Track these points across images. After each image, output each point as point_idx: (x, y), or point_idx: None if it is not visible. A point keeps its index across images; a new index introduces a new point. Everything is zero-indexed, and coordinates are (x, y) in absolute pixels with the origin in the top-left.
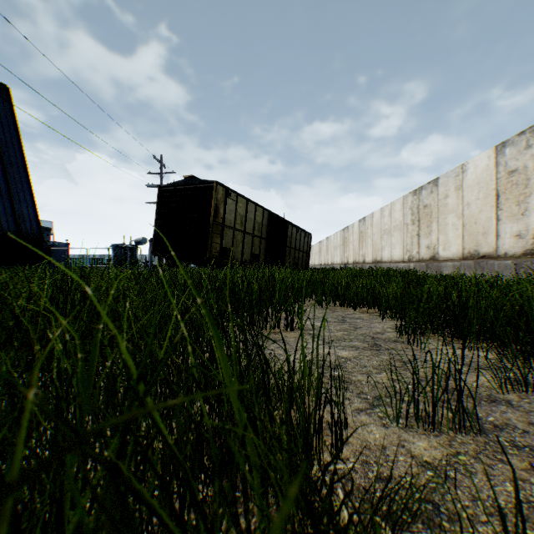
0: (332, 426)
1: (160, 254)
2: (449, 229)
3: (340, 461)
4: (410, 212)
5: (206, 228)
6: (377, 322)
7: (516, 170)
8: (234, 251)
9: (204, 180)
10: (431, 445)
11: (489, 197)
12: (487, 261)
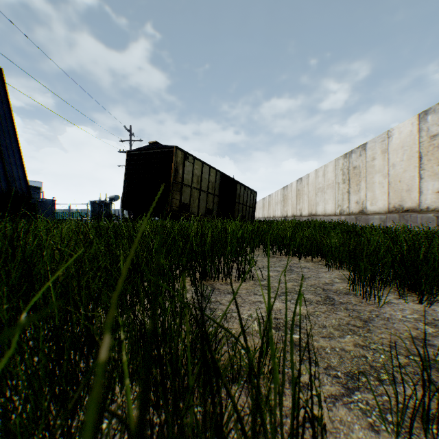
0: None
1: (128, 208)
2: (376, 186)
3: None
4: (341, 172)
5: (167, 186)
6: (323, 271)
7: (437, 135)
8: (191, 206)
9: (165, 145)
10: None
11: (412, 158)
12: (411, 214)
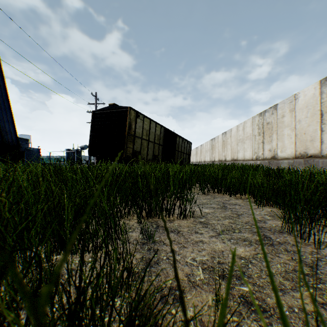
0: None
1: (93, 155)
2: (285, 138)
3: None
4: (257, 127)
5: (123, 137)
6: (253, 208)
7: None
8: (141, 153)
9: (121, 106)
10: None
11: (315, 115)
12: (314, 159)
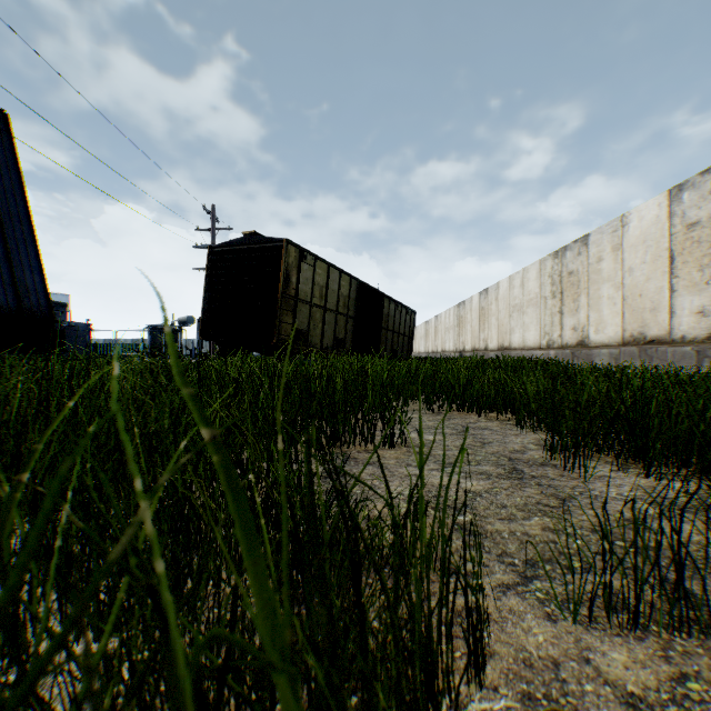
0: (469, 632)
1: (211, 338)
2: (603, 303)
3: (484, 695)
4: (550, 281)
5: (273, 302)
6: (513, 434)
7: (697, 223)
8: (310, 334)
9: (270, 238)
10: (635, 659)
11: (660, 260)
12: (657, 348)
